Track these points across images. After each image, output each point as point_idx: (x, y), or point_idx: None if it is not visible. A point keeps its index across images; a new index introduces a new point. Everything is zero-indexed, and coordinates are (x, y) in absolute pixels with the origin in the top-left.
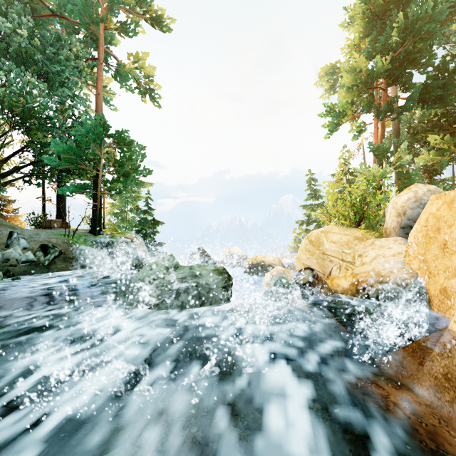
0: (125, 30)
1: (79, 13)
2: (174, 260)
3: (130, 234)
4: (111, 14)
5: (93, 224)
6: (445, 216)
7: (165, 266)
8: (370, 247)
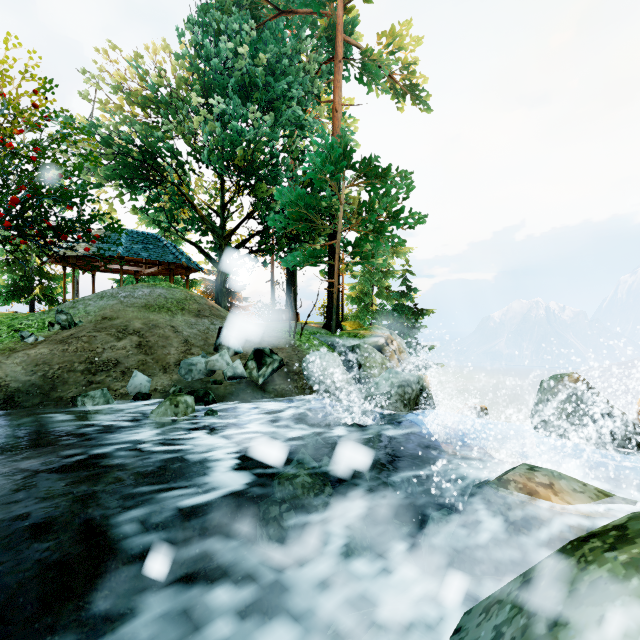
0: None
1: None
2: None
3: (381, 331)
4: None
5: (329, 315)
6: None
7: None
8: None
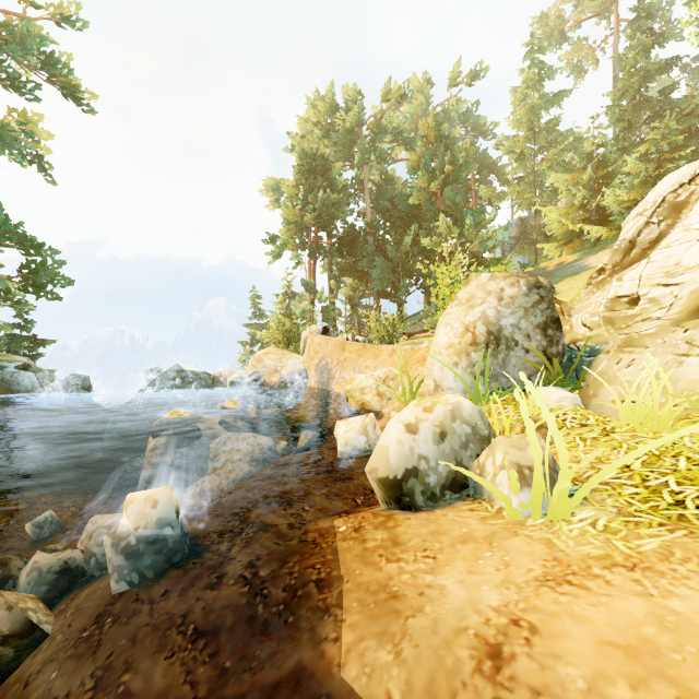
0: (19, 88)
1: None
2: (180, 367)
3: (18, 358)
4: None
5: None
6: (311, 344)
7: (176, 371)
8: (290, 360)
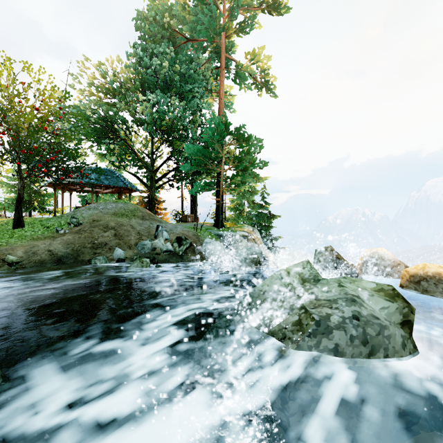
0: (243, 29)
1: (205, 30)
2: (311, 269)
3: (247, 228)
4: (231, 20)
5: (216, 219)
6: None
7: (299, 277)
8: None
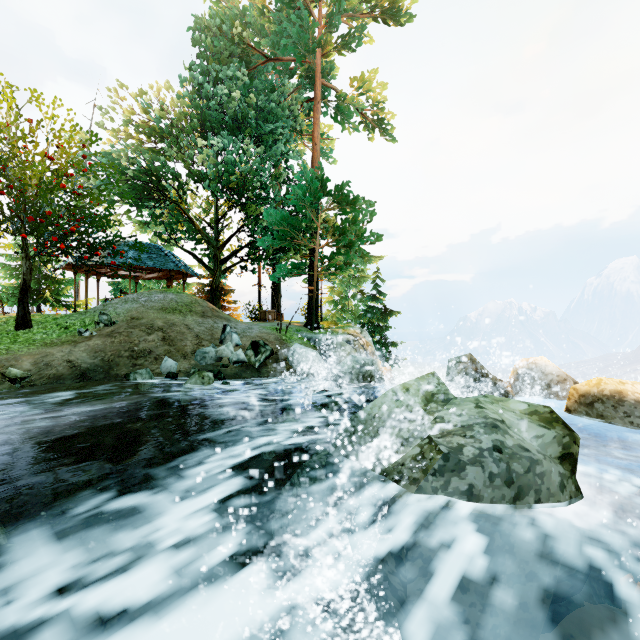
0: (347, 45)
1: (293, 46)
2: (439, 384)
3: (353, 329)
4: (330, 31)
5: (309, 316)
6: None
7: (423, 395)
8: None
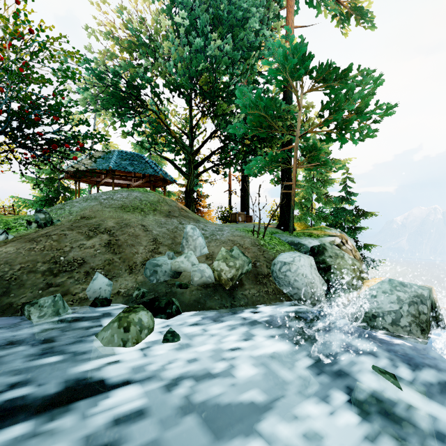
0: None
1: None
2: None
3: (331, 231)
4: None
5: (282, 216)
6: None
7: None
8: None
